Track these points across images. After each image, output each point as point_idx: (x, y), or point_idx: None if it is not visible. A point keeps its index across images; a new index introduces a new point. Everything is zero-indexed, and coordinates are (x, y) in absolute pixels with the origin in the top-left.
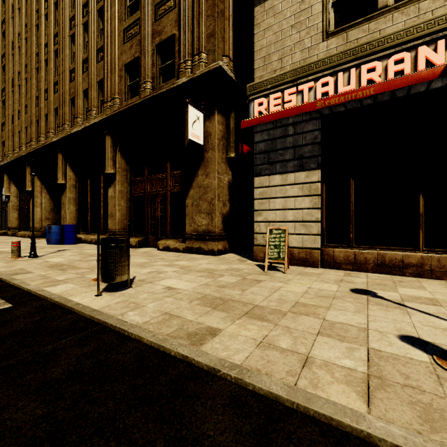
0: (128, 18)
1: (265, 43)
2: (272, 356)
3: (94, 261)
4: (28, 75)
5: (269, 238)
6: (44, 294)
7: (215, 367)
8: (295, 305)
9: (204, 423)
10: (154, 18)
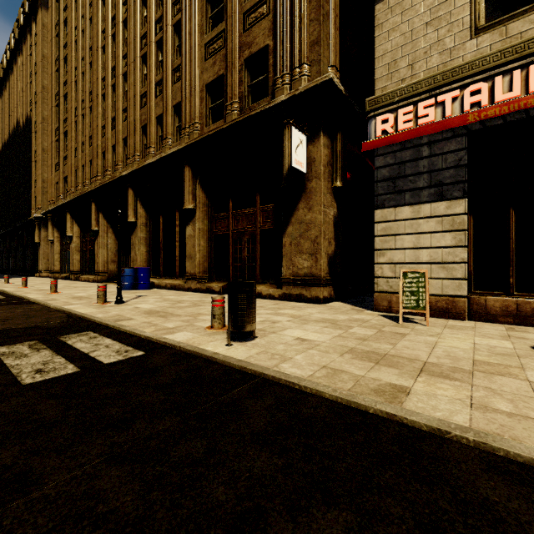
0: (210, 31)
1: (389, 47)
2: (500, 420)
3: (188, 308)
4: (94, 103)
5: (404, 283)
6: (169, 342)
7: (441, 427)
8: (476, 363)
9: (478, 488)
10: (242, 28)
